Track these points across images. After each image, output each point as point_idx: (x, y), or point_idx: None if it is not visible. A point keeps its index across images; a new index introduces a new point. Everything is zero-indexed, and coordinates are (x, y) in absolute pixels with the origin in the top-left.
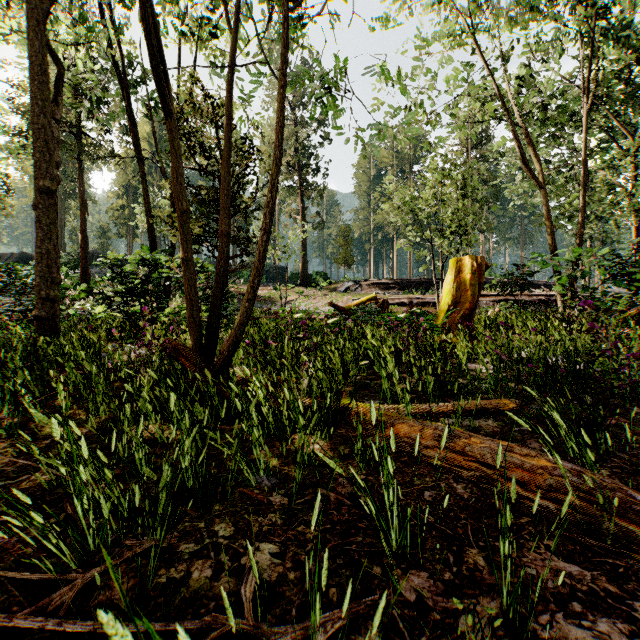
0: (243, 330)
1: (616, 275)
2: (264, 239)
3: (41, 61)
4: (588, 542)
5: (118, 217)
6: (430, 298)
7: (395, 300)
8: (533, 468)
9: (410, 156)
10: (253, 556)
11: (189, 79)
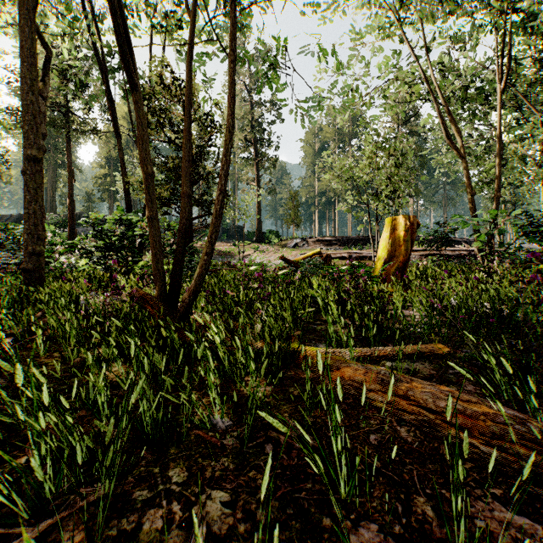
0: (203, 281)
1: (529, 232)
2: (221, 199)
3: (28, 45)
4: (534, 490)
5: (101, 184)
6: (367, 253)
7: (337, 254)
8: (473, 412)
9: (349, 132)
10: (204, 505)
11: (159, 64)
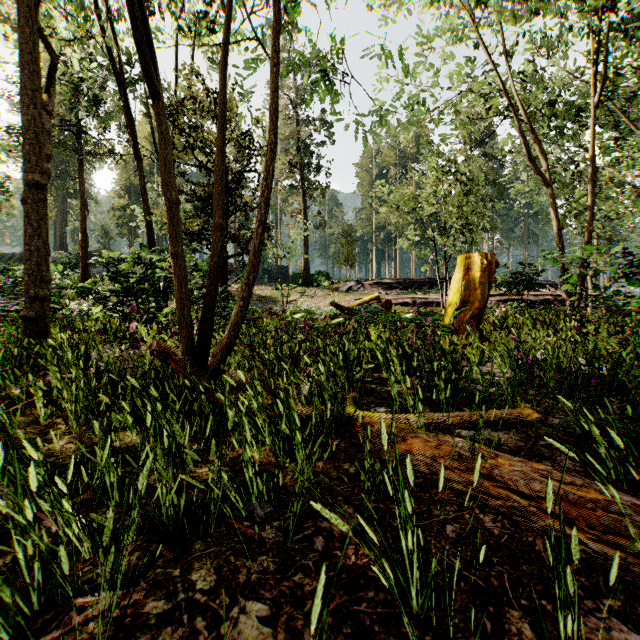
0: (238, 331)
1: (628, 274)
2: (261, 232)
3: (30, 49)
4: None
5: (120, 217)
6: (434, 298)
7: (398, 300)
8: (575, 497)
9: (413, 155)
10: (236, 621)
11: (188, 73)
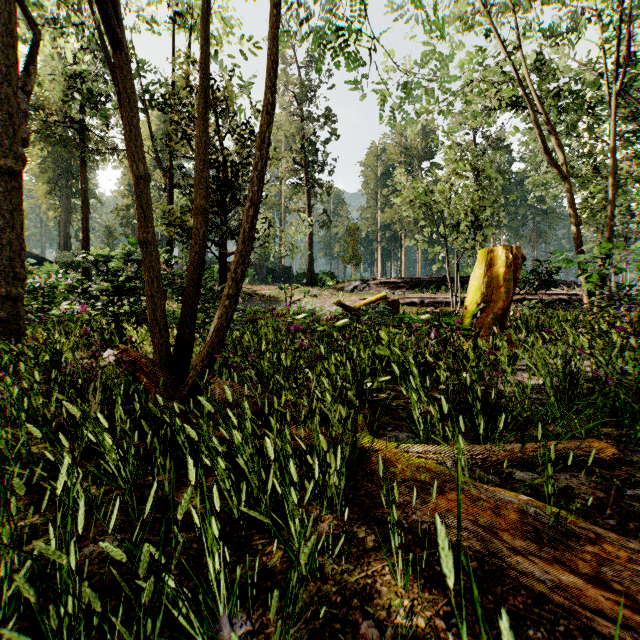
0: (222, 337)
1: None
2: (250, 213)
3: (3, 21)
4: None
5: (124, 217)
6: (442, 297)
7: (405, 299)
8: None
9: (419, 152)
10: None
11: (185, 60)
